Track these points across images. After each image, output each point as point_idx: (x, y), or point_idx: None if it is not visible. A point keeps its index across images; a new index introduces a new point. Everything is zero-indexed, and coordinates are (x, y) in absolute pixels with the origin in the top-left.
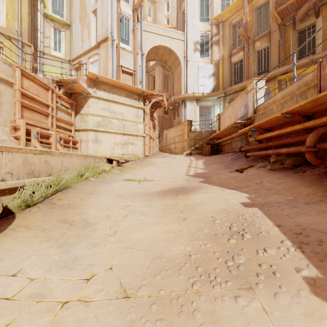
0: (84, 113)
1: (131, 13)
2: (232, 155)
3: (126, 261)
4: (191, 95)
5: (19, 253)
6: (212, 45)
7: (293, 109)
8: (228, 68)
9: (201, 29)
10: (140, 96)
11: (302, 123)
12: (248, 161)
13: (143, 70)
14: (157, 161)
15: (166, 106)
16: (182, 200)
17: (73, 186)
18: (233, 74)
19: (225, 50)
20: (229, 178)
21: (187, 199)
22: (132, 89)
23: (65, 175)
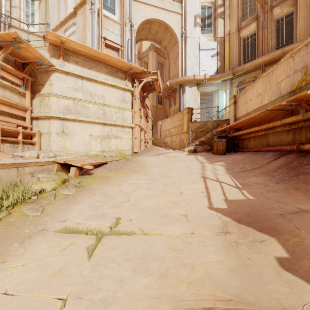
0: (44, 93)
1: None
2: (277, 156)
3: None
4: (191, 78)
5: None
6: (216, 19)
7: None
8: (235, 45)
9: (202, 0)
10: (127, 74)
11: None
12: None
13: (132, 45)
14: (148, 161)
15: (161, 89)
16: None
17: None
18: (242, 52)
19: (231, 24)
20: None
21: None
22: (115, 63)
23: None
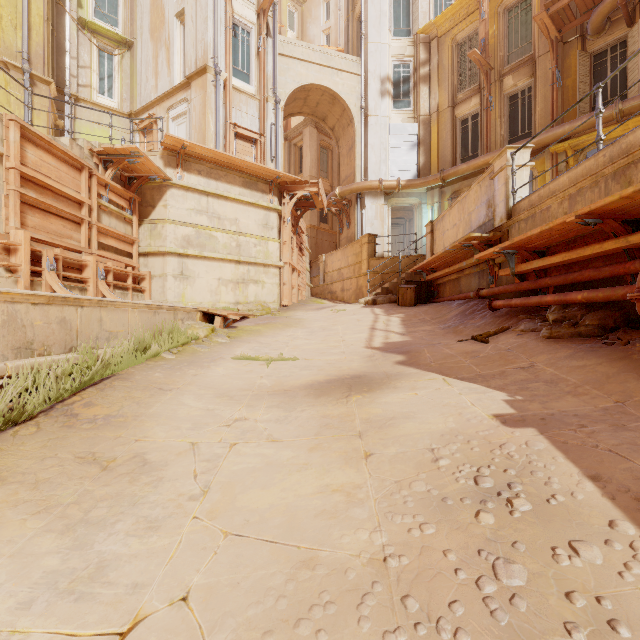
0: (156, 218)
1: (254, 17)
2: (461, 304)
3: (227, 575)
4: (375, 185)
5: None
6: (417, 84)
7: (605, 204)
8: (448, 130)
9: (394, 53)
10: (273, 186)
11: (623, 236)
12: (496, 317)
13: (278, 134)
14: (306, 316)
15: (324, 206)
16: (360, 405)
17: (124, 372)
18: (460, 142)
19: (442, 95)
20: (460, 354)
21: (372, 403)
22: (255, 170)
23: (104, 350)
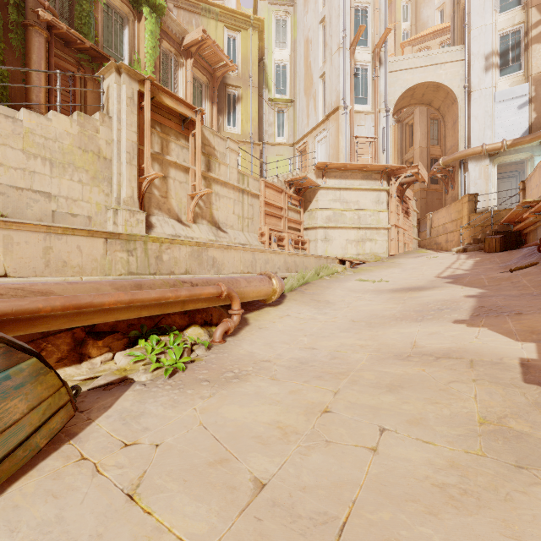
0: (312, 208)
1: (370, 57)
2: (529, 249)
3: (355, 315)
4: (477, 150)
5: (297, 308)
6: (528, 47)
7: None
8: None
9: (500, 27)
10: (382, 174)
11: None
12: (539, 257)
13: (388, 133)
14: (405, 262)
15: (425, 179)
16: (410, 294)
17: (312, 282)
18: None
19: None
20: (487, 278)
21: (416, 293)
22: (370, 167)
23: (307, 272)
